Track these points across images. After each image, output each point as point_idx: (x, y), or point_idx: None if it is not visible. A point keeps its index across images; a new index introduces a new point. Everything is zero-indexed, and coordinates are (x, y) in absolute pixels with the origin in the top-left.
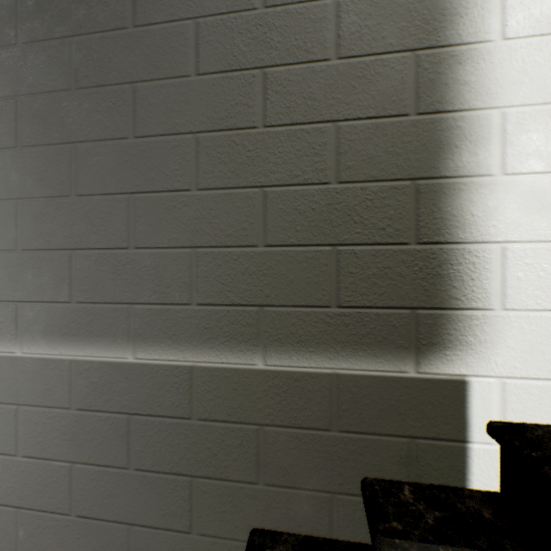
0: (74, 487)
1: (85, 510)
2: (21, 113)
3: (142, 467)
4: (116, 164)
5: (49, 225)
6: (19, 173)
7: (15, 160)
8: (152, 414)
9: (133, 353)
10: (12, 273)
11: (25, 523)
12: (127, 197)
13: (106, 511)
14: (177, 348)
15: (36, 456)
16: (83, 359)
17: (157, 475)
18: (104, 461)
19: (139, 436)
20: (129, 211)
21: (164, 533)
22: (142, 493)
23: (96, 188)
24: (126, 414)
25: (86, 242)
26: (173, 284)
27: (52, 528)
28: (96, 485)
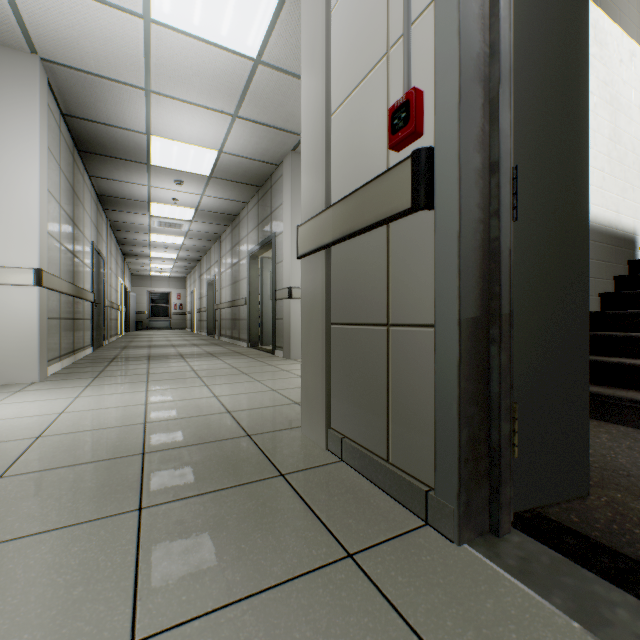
0: None
1: None
2: None
3: None
4: None
5: None
6: None
7: None
8: None
9: None
10: None
11: None
12: None
13: None
14: None
15: None
16: None
17: None
18: None
19: None
20: None
21: None
22: None
23: None
24: None
25: None
26: None
27: None
28: None
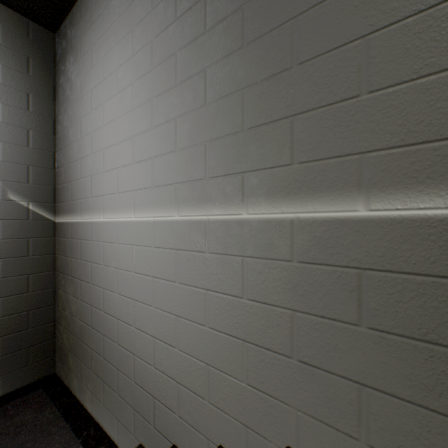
0: (295, 333)
1: (307, 357)
2: (246, 17)
3: (377, 326)
4: (343, 16)
5: (270, 101)
6: (244, 67)
7: (241, 58)
8: (392, 270)
9: (364, 205)
10: (238, 150)
11: (249, 355)
12: (357, 43)
13: (330, 364)
14: (433, 193)
15: (259, 301)
16: (305, 215)
17: (400, 339)
18: (328, 314)
19: (374, 293)
20: (359, 57)
21: (411, 407)
22: (377, 355)
23: (319, 49)
24: (356, 269)
25: (307, 105)
26: (425, 119)
27: (274, 365)
28: (319, 336)
